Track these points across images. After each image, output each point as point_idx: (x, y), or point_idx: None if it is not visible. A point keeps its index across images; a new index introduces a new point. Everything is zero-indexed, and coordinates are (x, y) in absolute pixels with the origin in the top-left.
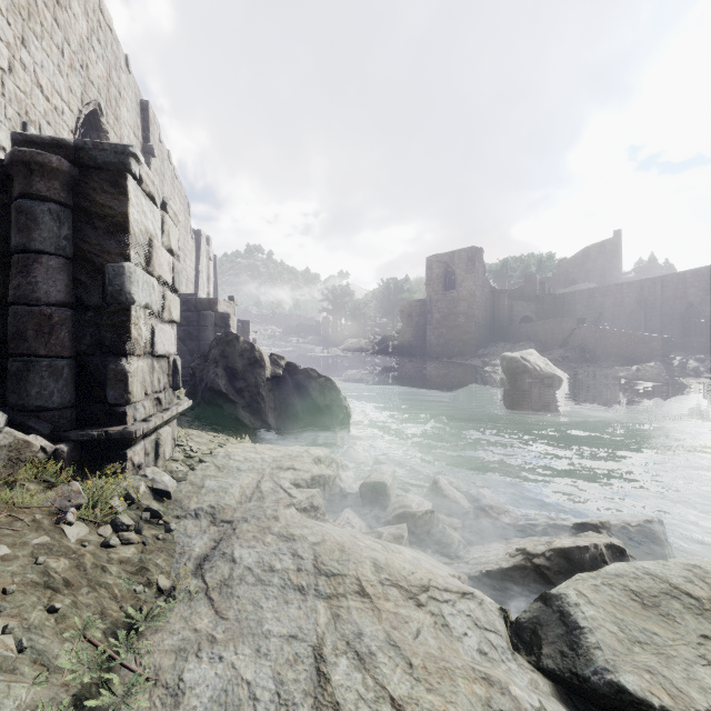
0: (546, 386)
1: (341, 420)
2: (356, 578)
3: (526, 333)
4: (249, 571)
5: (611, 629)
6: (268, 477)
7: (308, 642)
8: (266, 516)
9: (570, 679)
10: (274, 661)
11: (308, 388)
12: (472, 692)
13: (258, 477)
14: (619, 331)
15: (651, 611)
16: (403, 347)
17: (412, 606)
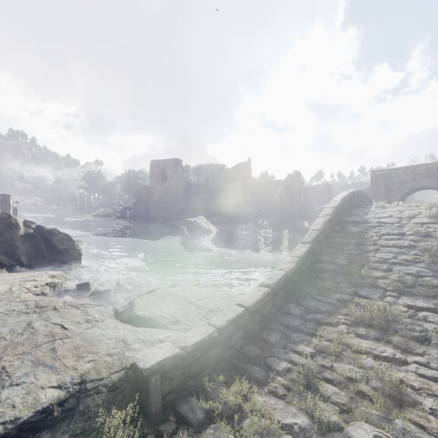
0: (205, 235)
1: (75, 257)
2: (54, 306)
3: (203, 208)
4: (1, 313)
5: (144, 304)
6: (17, 285)
7: (26, 321)
8: (13, 297)
9: (126, 319)
10: (11, 327)
11: (52, 240)
12: (81, 318)
13: (10, 286)
14: (240, 208)
15: (161, 299)
16: (136, 214)
17: (75, 309)
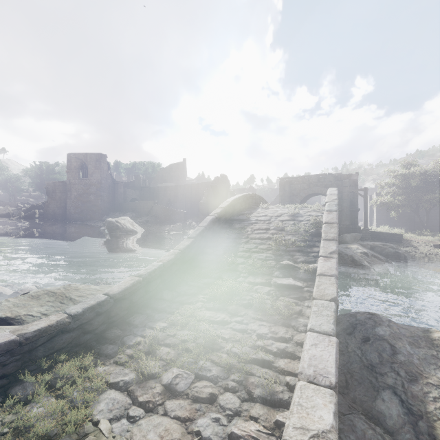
0: (129, 236)
1: None
2: None
3: (131, 207)
4: None
5: (9, 305)
6: None
7: None
8: None
9: None
10: None
11: None
12: None
13: None
14: (170, 208)
15: (34, 299)
16: (49, 214)
17: None
